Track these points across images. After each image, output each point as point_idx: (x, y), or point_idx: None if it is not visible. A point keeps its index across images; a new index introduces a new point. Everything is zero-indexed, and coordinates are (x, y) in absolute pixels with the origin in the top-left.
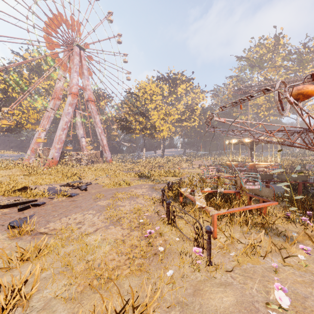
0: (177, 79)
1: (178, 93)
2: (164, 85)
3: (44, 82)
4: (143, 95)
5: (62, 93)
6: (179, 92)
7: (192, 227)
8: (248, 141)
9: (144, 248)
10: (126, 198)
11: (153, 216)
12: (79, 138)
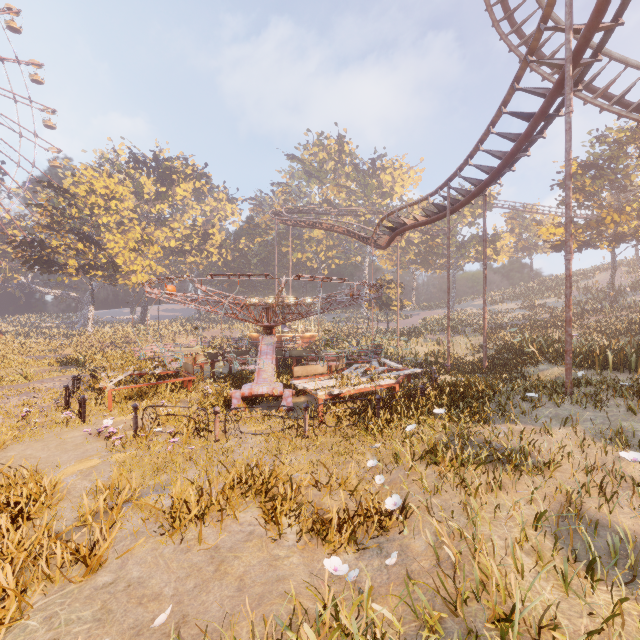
0: (174, 172)
1: (177, 197)
2: (144, 177)
3: None
4: (86, 195)
5: None
6: (179, 197)
7: (78, 401)
8: (274, 302)
9: (20, 426)
10: (16, 395)
11: (50, 406)
12: None
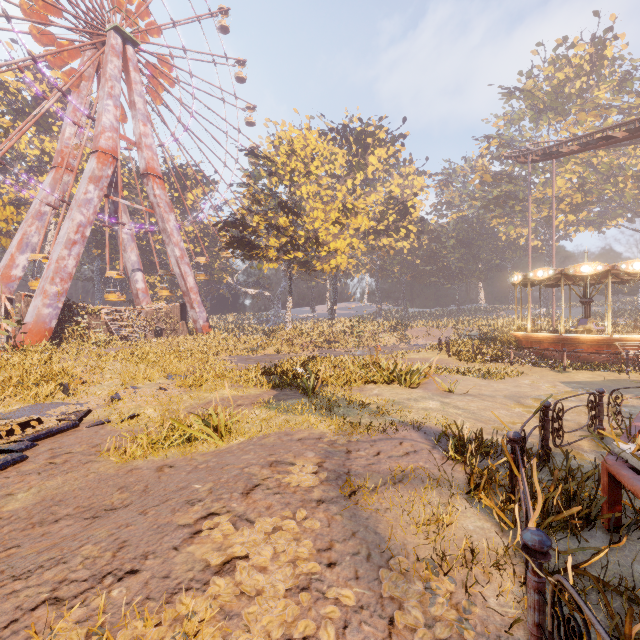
0: (369, 134)
1: (369, 169)
2: (336, 149)
3: (53, 142)
4: (286, 161)
5: (77, 155)
6: (371, 168)
7: None
8: (592, 272)
9: None
10: None
11: None
12: (127, 273)
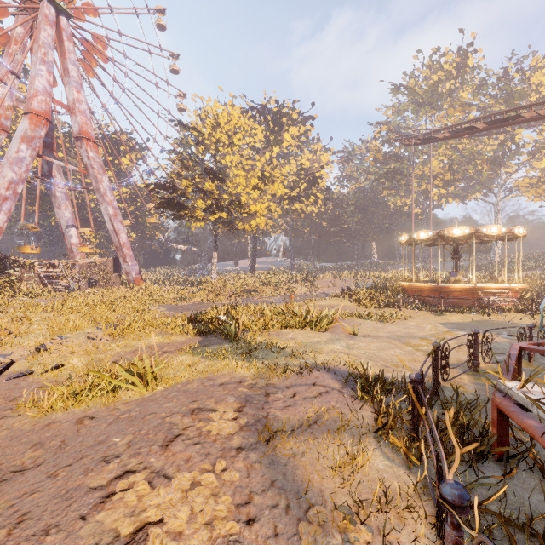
0: (284, 115)
1: (284, 144)
2: (256, 125)
3: None
4: (211, 133)
5: (10, 115)
6: (285, 143)
7: None
8: (461, 234)
9: None
10: None
11: None
12: (61, 228)
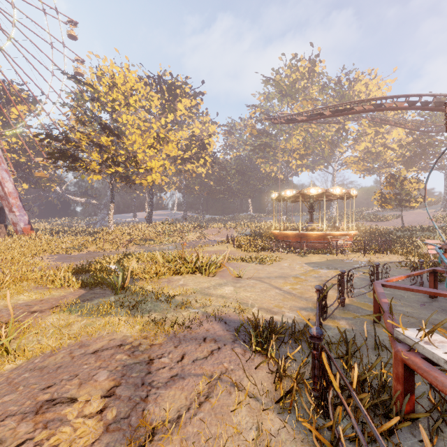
0: (177, 87)
1: (177, 113)
2: (152, 92)
3: None
4: (108, 91)
5: None
6: (179, 112)
7: None
8: (316, 193)
9: None
10: None
11: None
12: None
